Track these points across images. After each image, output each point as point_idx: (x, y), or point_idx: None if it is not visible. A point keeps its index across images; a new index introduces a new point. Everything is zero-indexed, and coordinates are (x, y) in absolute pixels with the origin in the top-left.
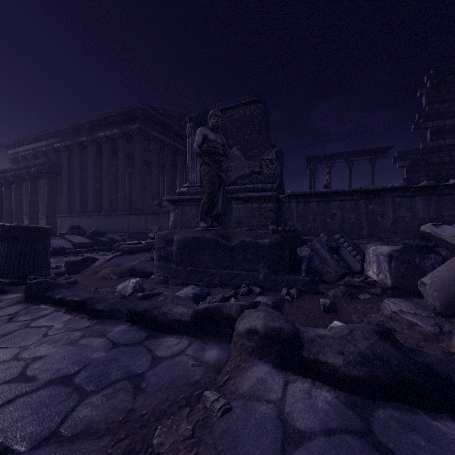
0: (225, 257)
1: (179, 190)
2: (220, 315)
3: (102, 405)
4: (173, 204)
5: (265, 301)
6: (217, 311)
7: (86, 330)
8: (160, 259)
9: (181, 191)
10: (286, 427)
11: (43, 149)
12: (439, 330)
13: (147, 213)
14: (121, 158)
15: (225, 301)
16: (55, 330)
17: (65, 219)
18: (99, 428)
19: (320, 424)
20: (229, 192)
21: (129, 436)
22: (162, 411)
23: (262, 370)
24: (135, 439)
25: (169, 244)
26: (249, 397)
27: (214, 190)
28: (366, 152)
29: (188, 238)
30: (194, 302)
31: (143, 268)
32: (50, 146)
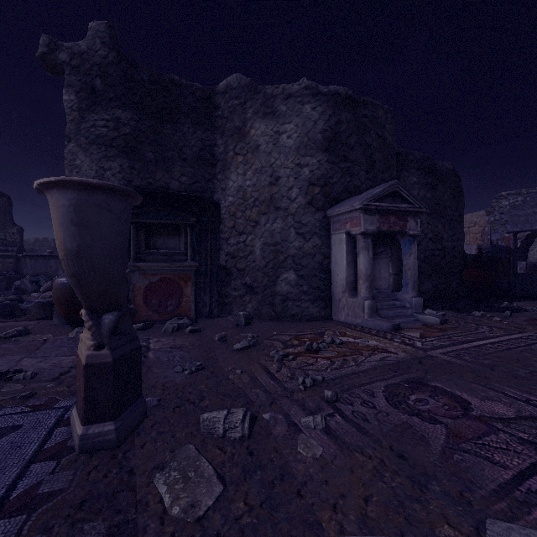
0: None
1: None
2: None
3: None
4: None
5: None
6: None
7: None
8: None
9: None
10: None
11: None
12: (39, 296)
13: None
14: None
15: None
16: None
17: None
18: None
19: None
20: None
21: None
22: None
23: None
24: None
25: None
26: None
27: None
28: None
29: None
30: None
31: None
32: None
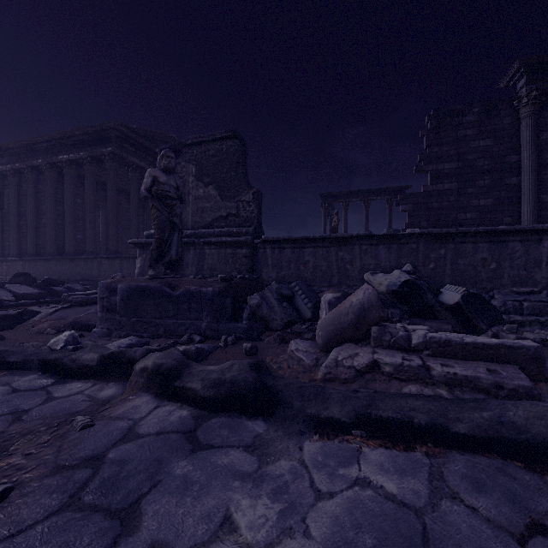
0: (169, 306)
1: (148, 232)
2: (124, 358)
3: None
4: (140, 248)
5: (190, 347)
6: (122, 355)
7: None
8: (103, 310)
9: (150, 233)
10: (131, 433)
11: None
12: (315, 363)
13: (123, 257)
14: (89, 189)
15: None
16: None
17: (13, 263)
18: None
19: (160, 429)
20: (203, 235)
21: None
22: (30, 431)
23: (143, 400)
24: None
25: (113, 293)
26: (117, 418)
27: (163, 236)
28: (383, 191)
29: (132, 287)
30: None
31: (88, 321)
32: None
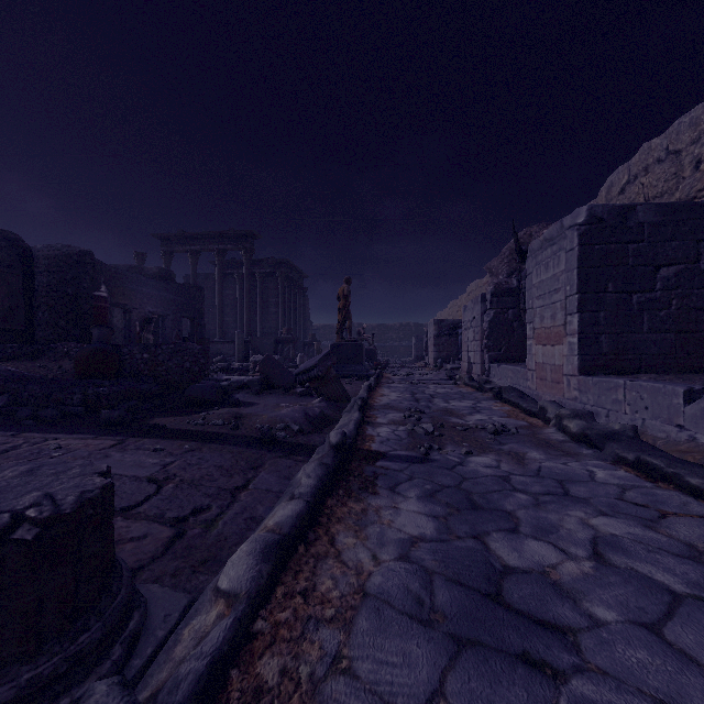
0: None
1: None
2: None
3: None
4: None
5: None
6: None
7: None
8: None
9: None
10: None
11: None
12: None
13: None
14: None
15: None
16: None
17: None
18: None
19: None
20: None
21: None
22: None
23: None
24: None
25: None
26: None
27: None
28: None
29: None
30: None
31: None
32: None
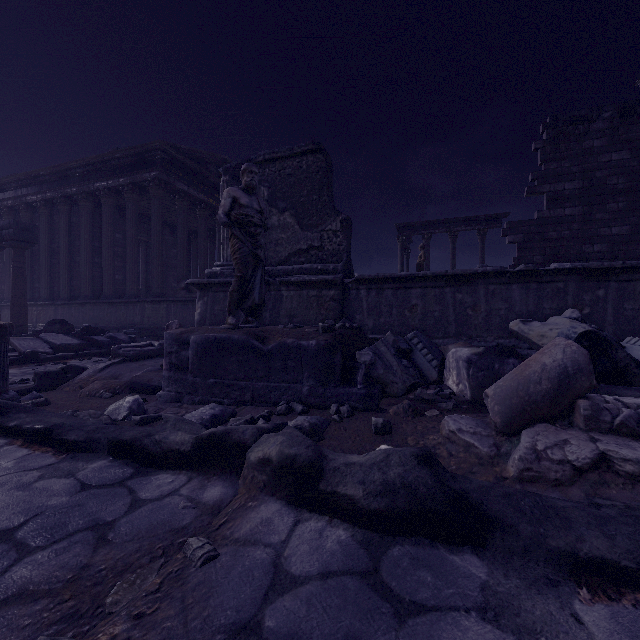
0: (258, 364)
1: (209, 270)
2: (230, 442)
3: (47, 563)
4: (201, 289)
5: (301, 422)
6: (226, 437)
7: (47, 469)
8: (171, 368)
9: (212, 271)
10: (279, 573)
11: (9, 203)
12: (496, 451)
13: (169, 301)
14: (130, 221)
15: (251, 423)
16: (1, 471)
17: (45, 308)
18: (37, 590)
19: (321, 566)
20: (279, 274)
21: (75, 597)
22: (127, 565)
23: (271, 509)
24: (83, 599)
25: (184, 347)
26: (246, 541)
27: (247, 274)
28: (474, 220)
29: (210, 339)
30: (210, 426)
31: (150, 381)
32: (21, 198)
